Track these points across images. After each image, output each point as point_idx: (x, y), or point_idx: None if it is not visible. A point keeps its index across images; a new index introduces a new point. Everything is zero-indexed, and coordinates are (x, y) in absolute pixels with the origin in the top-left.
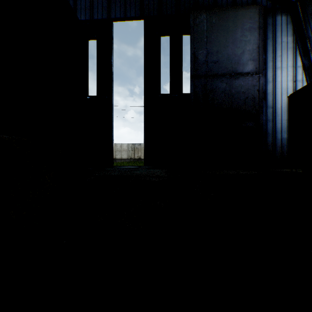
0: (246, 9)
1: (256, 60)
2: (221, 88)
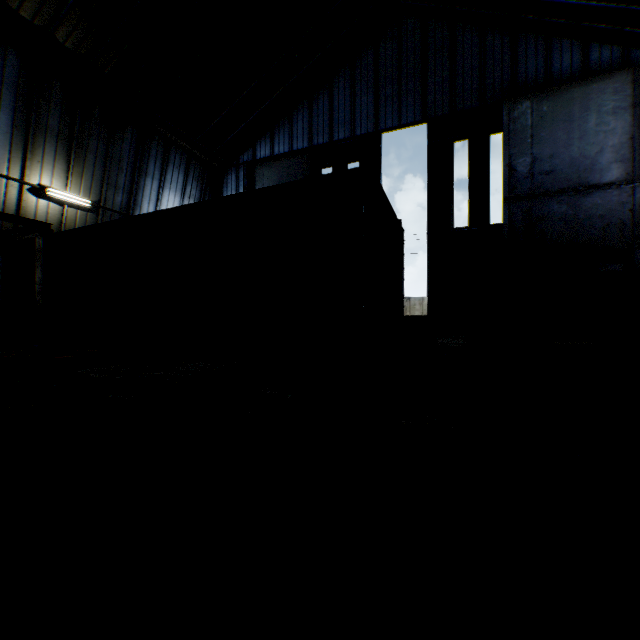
0: (606, 78)
1: (627, 160)
2: (558, 213)
